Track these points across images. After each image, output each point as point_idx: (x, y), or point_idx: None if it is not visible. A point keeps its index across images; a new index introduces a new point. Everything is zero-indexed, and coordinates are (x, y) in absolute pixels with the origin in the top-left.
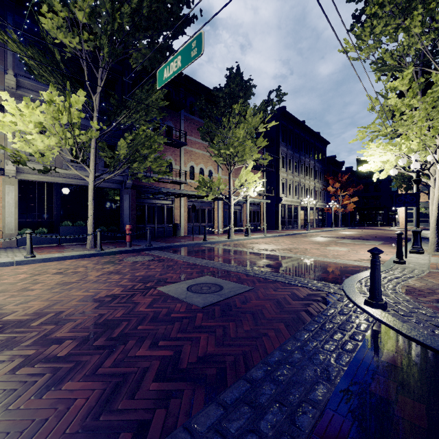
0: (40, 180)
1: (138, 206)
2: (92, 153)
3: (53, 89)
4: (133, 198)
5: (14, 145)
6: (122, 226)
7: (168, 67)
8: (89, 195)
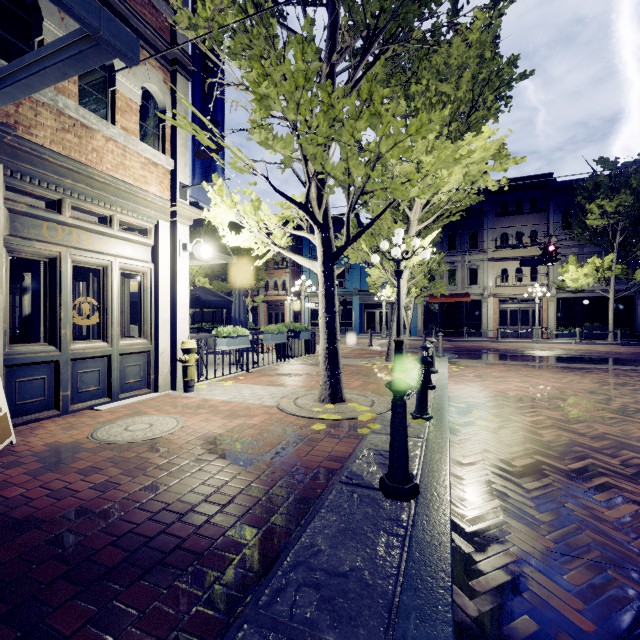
0: (568, 296)
1: None
2: (612, 278)
3: (594, 256)
4: None
5: (568, 285)
6: (635, 328)
7: None
8: (609, 306)
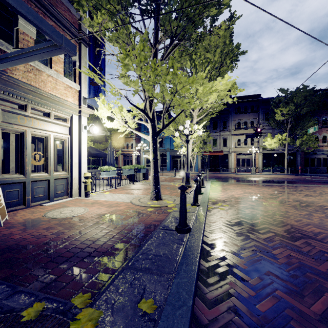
0: (267, 152)
1: (305, 158)
2: (286, 144)
3: (278, 134)
4: (302, 155)
5: (267, 147)
6: (297, 167)
7: (310, 129)
8: (285, 157)
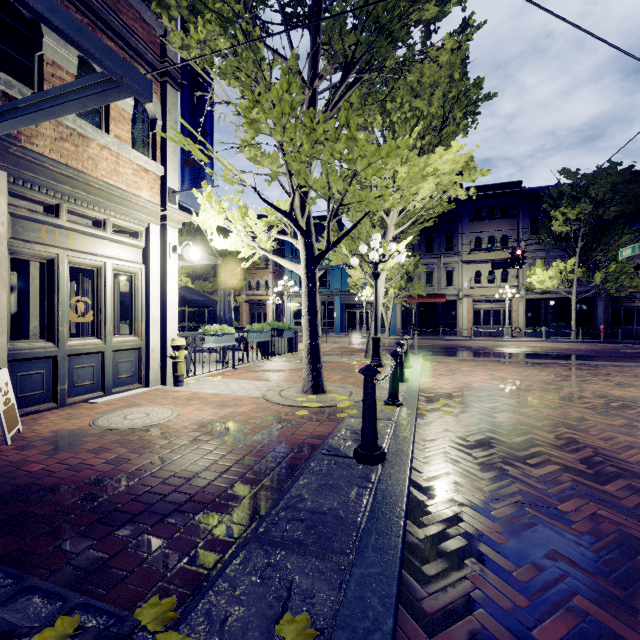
0: (536, 297)
1: (612, 309)
2: (575, 281)
3: (558, 260)
4: (607, 303)
5: (536, 286)
6: (596, 327)
7: (624, 251)
8: (572, 307)
